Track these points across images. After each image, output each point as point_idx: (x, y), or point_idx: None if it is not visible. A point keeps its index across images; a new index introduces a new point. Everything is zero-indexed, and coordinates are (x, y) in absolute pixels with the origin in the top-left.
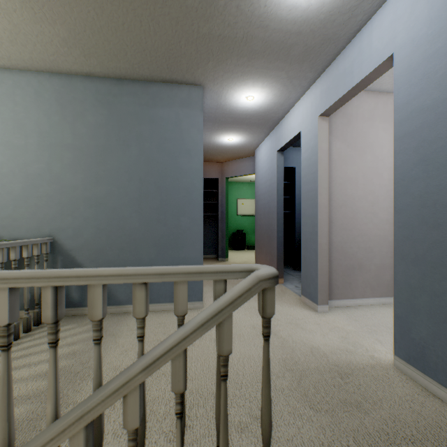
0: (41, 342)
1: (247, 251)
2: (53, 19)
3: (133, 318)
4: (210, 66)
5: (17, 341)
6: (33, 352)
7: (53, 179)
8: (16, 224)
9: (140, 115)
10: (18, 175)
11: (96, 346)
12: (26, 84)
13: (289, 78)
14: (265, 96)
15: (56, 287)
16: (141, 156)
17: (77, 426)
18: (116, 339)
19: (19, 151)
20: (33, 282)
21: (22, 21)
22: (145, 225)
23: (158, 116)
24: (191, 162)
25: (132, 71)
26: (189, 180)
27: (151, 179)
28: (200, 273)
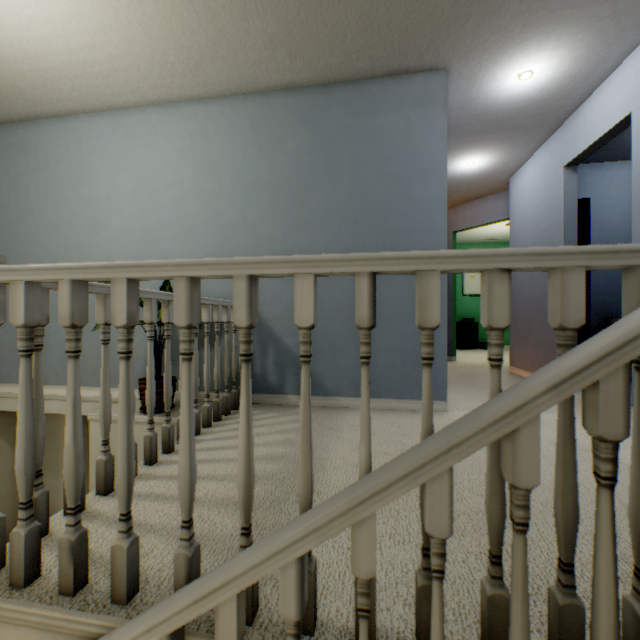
0: None
1: (481, 350)
2: (264, 7)
3: (349, 414)
4: (468, 28)
5: (220, 422)
6: None
7: (248, 228)
8: (209, 287)
9: (354, 130)
10: (211, 227)
11: (425, 369)
12: (219, 115)
13: (615, 16)
14: (554, 66)
15: (374, 275)
16: (355, 187)
17: (441, 463)
18: (338, 433)
19: (212, 197)
20: (346, 266)
21: (229, 22)
22: None
23: (379, 127)
24: (429, 188)
25: (346, 67)
26: (425, 216)
27: (369, 219)
28: (612, 253)
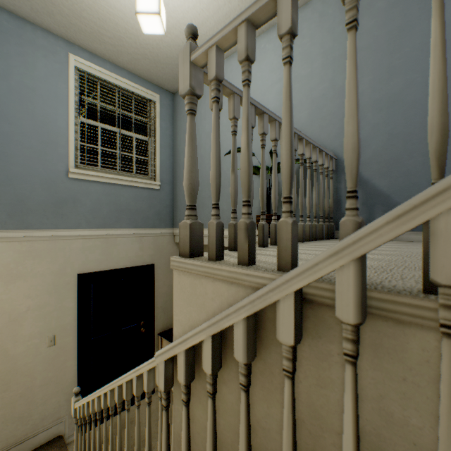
0: None
1: None
2: None
3: None
4: None
5: (318, 241)
6: None
7: (336, 94)
8: None
9: None
10: (304, 104)
11: None
12: (311, 14)
13: None
14: None
15: None
16: None
17: None
18: None
19: (304, 80)
20: None
21: None
22: None
23: None
24: None
25: None
26: None
27: None
28: None
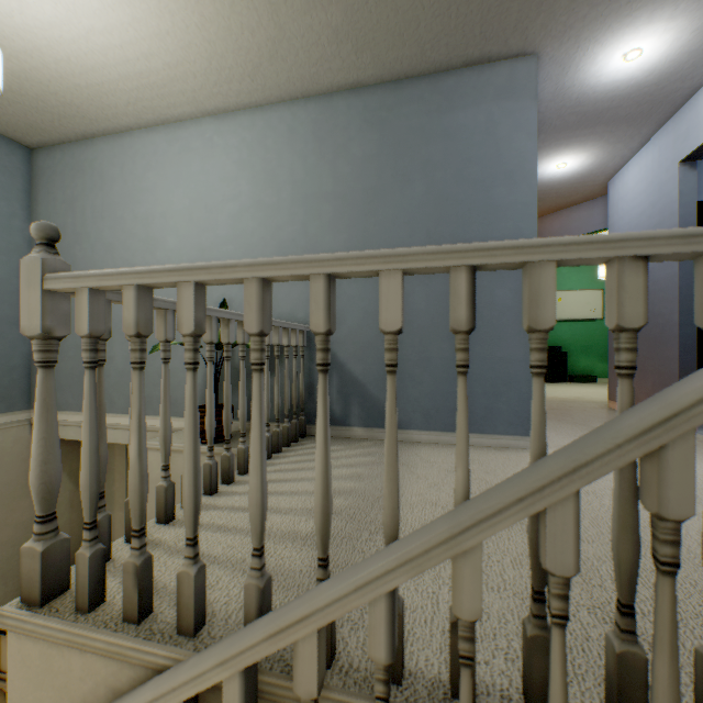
0: (309, 459)
1: (571, 384)
2: None
3: (422, 449)
4: (564, 2)
5: (281, 454)
6: (306, 467)
7: (309, 244)
8: None
9: (427, 130)
10: (269, 244)
11: (536, 380)
12: (278, 122)
13: None
14: (669, 41)
15: (473, 270)
16: (428, 194)
17: (564, 486)
18: (411, 469)
19: (270, 212)
20: (440, 260)
21: (290, 17)
22: (435, 304)
23: (455, 125)
24: (514, 192)
25: (418, 59)
26: (511, 224)
27: (444, 229)
28: None
